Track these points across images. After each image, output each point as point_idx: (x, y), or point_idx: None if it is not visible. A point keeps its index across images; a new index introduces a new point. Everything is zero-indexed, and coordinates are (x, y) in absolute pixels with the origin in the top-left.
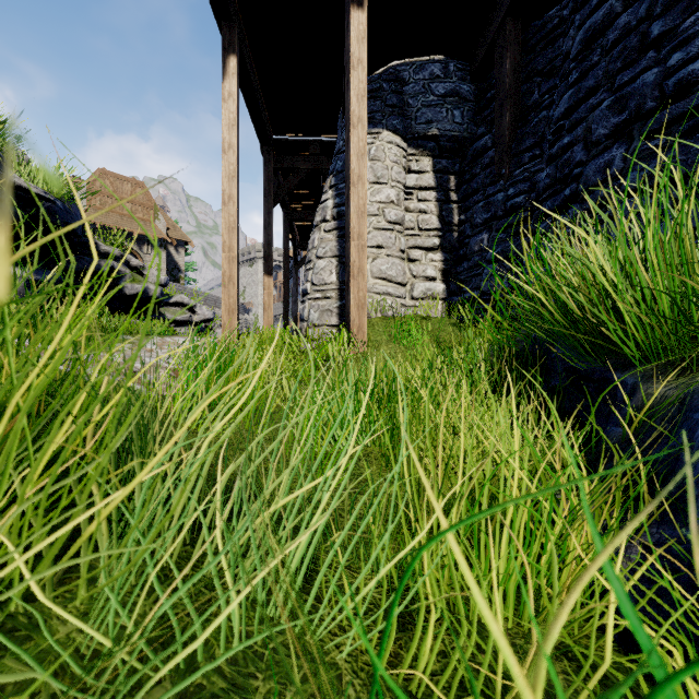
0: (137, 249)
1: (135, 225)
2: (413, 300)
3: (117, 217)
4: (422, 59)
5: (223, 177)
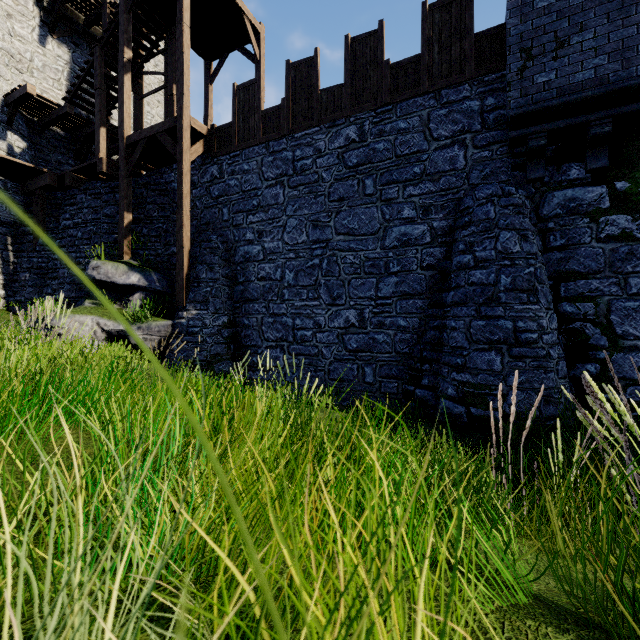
0: None
1: None
2: None
3: None
4: None
5: None
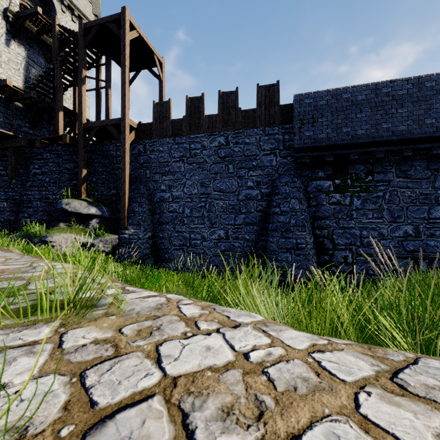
0: None
1: None
2: None
3: None
4: None
5: None
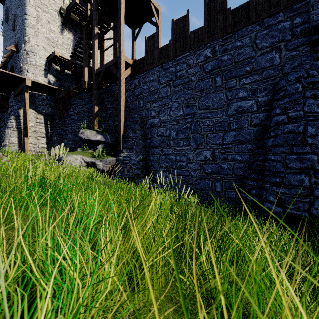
0: None
1: None
2: (39, 148)
3: None
4: (41, 93)
5: None
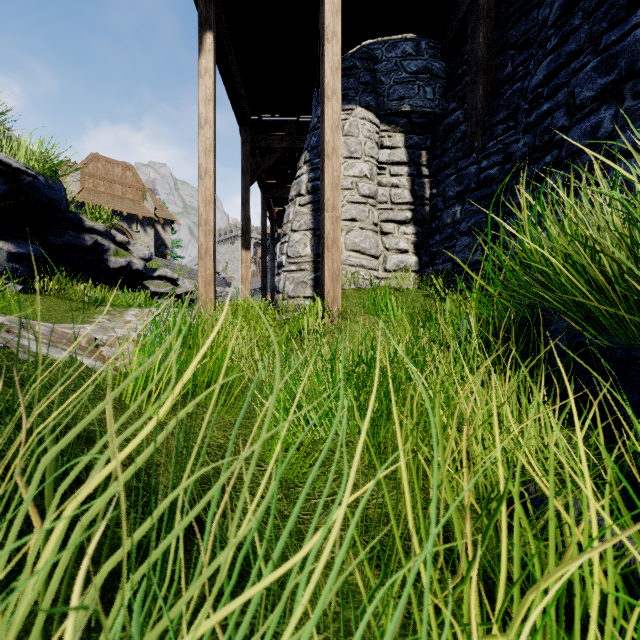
0: (126, 227)
1: (125, 205)
2: (386, 273)
3: (108, 198)
4: (394, 38)
5: (199, 151)
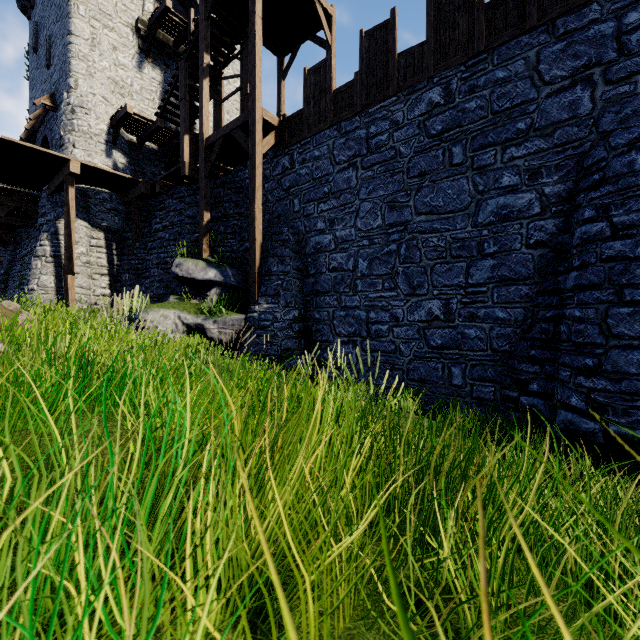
0: None
1: None
2: (95, 296)
3: None
4: (99, 189)
5: None
